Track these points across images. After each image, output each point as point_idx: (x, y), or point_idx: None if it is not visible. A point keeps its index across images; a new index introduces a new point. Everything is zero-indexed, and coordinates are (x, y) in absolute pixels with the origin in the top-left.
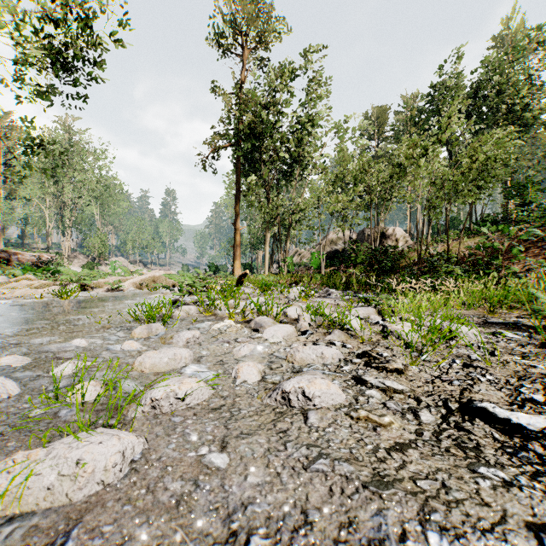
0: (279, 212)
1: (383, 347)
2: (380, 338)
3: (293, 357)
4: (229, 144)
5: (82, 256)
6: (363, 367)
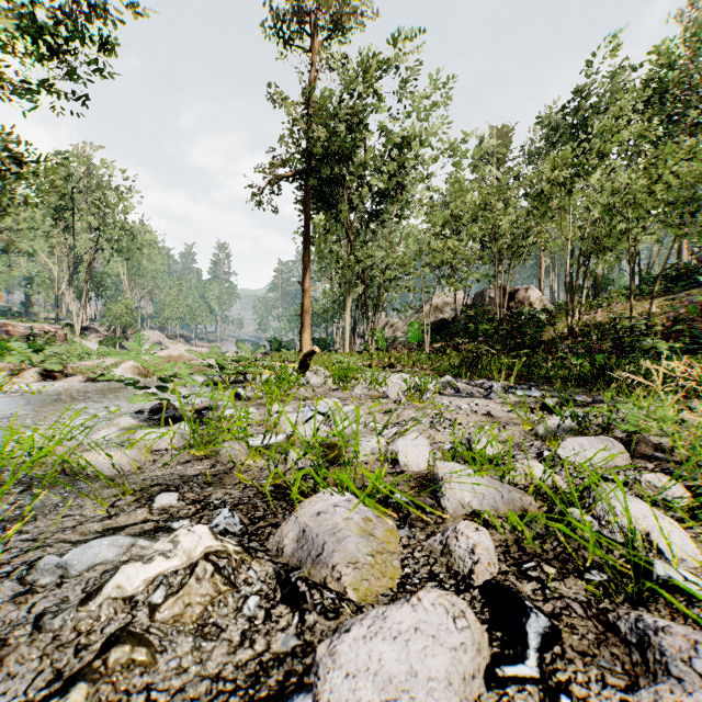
0: (364, 265)
1: None
2: None
3: None
4: (294, 172)
5: (102, 328)
6: None
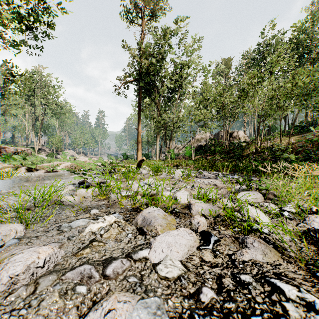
0: (165, 121)
1: None
2: (316, 250)
3: None
4: (134, 79)
5: (47, 149)
6: None
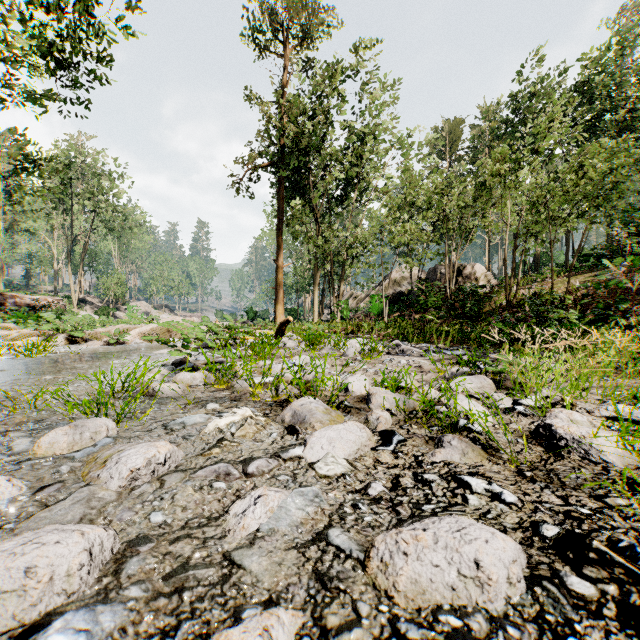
0: (331, 245)
1: (585, 496)
2: (543, 452)
3: (390, 572)
4: (269, 163)
5: (96, 300)
6: (627, 631)
